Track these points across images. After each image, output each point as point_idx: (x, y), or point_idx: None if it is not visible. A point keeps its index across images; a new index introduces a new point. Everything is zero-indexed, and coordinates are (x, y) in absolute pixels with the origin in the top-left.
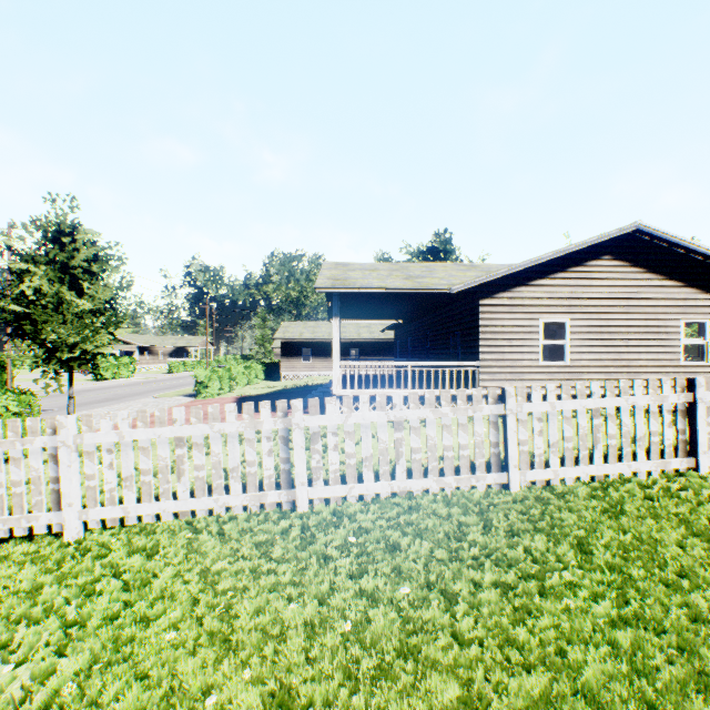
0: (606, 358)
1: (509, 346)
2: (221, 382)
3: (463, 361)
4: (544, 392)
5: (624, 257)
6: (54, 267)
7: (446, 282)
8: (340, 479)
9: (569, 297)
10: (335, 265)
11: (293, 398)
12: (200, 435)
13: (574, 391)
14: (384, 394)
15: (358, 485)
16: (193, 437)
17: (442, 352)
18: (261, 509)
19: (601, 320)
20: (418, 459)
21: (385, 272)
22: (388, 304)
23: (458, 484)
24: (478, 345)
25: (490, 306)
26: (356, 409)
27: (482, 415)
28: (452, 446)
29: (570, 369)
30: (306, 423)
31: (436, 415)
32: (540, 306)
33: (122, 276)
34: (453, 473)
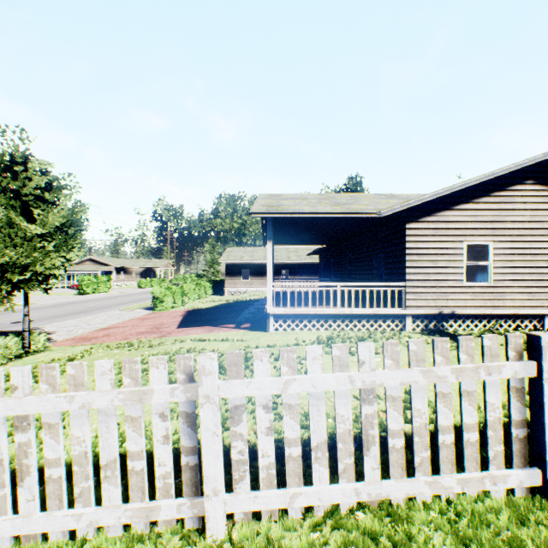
0: (528, 279)
1: (434, 267)
2: (174, 297)
3: (386, 281)
4: (468, 311)
5: (546, 182)
6: (7, 194)
7: (373, 207)
8: (275, 480)
9: (492, 221)
10: (269, 196)
11: (233, 313)
12: (54, 411)
13: (497, 310)
14: (345, 345)
15: (305, 491)
16: (43, 414)
17: (364, 272)
18: (151, 528)
19: (524, 242)
20: (399, 447)
21: (314, 200)
22: (317, 230)
23: (464, 488)
24: (404, 266)
25: (416, 230)
26: (288, 326)
27: (498, 377)
28: (451, 426)
29: (494, 290)
30: (222, 392)
31: (428, 379)
32: (464, 229)
33: (73, 203)
34: (453, 468)
